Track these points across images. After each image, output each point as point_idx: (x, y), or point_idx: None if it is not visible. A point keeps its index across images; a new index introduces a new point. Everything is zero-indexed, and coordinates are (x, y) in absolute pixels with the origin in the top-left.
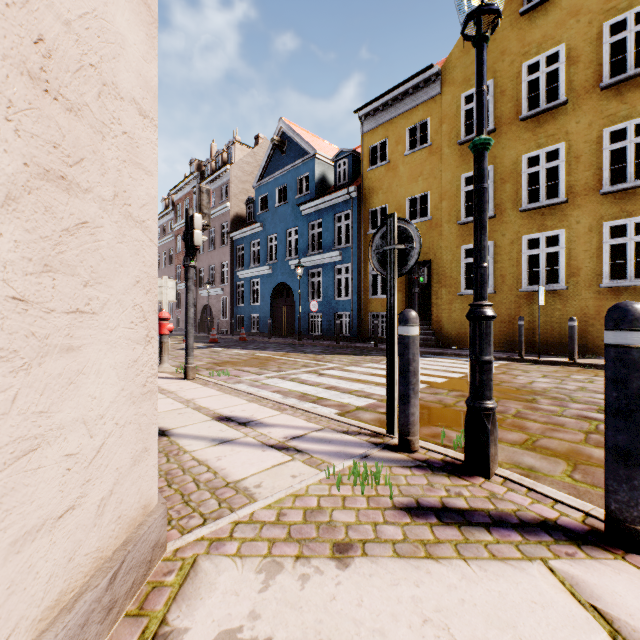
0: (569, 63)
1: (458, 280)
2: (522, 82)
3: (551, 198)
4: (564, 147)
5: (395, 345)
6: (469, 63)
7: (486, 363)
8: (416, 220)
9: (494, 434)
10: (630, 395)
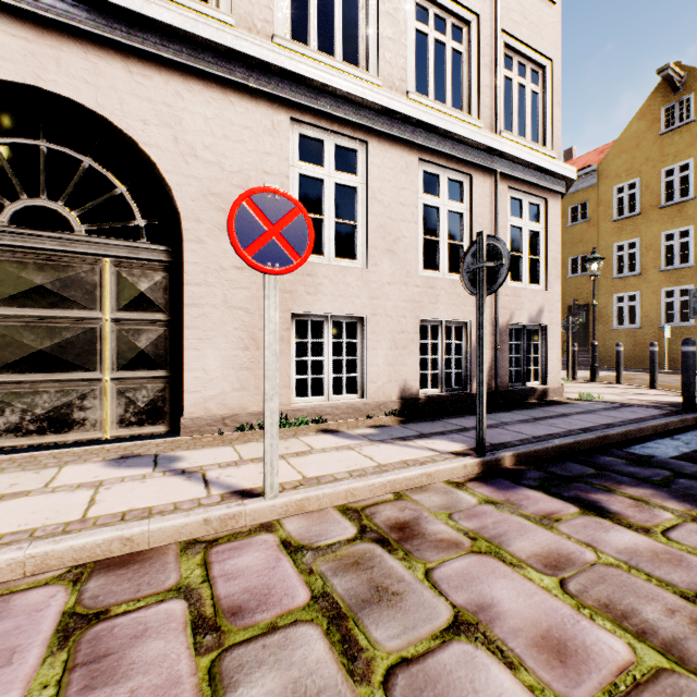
0: (696, 171)
1: (611, 318)
2: (661, 182)
3: (683, 263)
4: (692, 229)
5: (569, 353)
6: (620, 164)
7: (595, 356)
8: (577, 274)
9: (597, 372)
10: (617, 358)
